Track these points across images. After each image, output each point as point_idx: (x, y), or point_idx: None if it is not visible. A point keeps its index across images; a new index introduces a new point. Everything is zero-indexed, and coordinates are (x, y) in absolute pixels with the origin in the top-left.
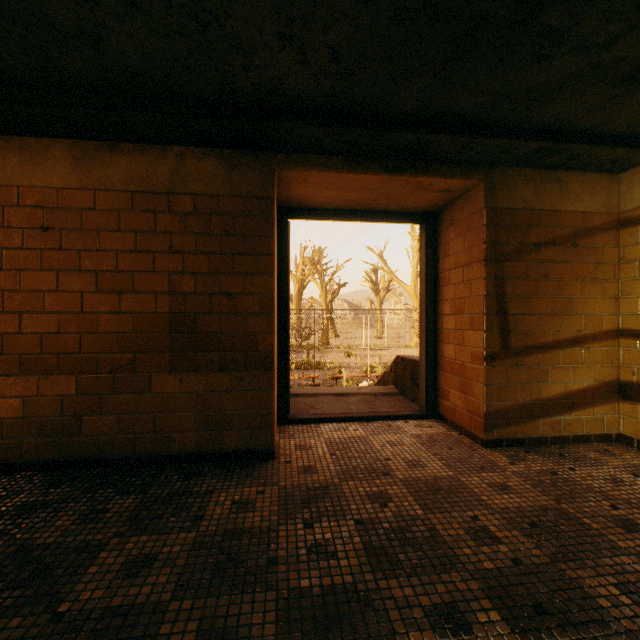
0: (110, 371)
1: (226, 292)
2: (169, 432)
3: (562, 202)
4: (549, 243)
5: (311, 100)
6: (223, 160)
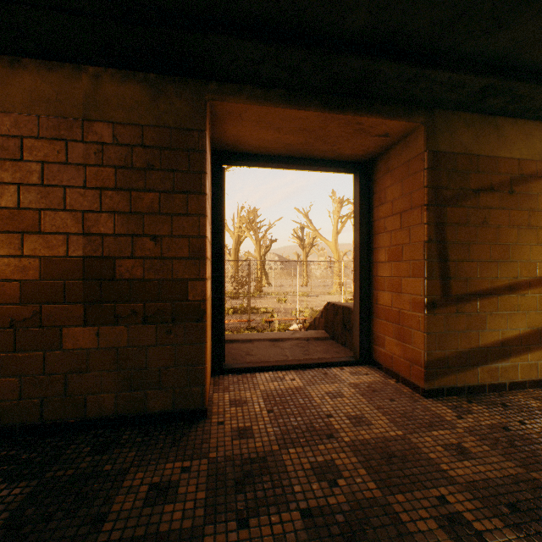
0: (10, 325)
1: (151, 234)
2: (83, 394)
3: (499, 148)
4: (487, 189)
5: (246, 5)
6: (147, 85)
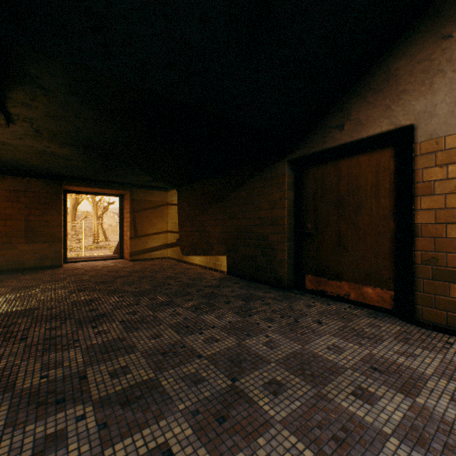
0: (3, 243)
1: (46, 220)
2: (25, 261)
3: (152, 198)
4: (149, 208)
5: (74, 176)
6: (45, 182)
